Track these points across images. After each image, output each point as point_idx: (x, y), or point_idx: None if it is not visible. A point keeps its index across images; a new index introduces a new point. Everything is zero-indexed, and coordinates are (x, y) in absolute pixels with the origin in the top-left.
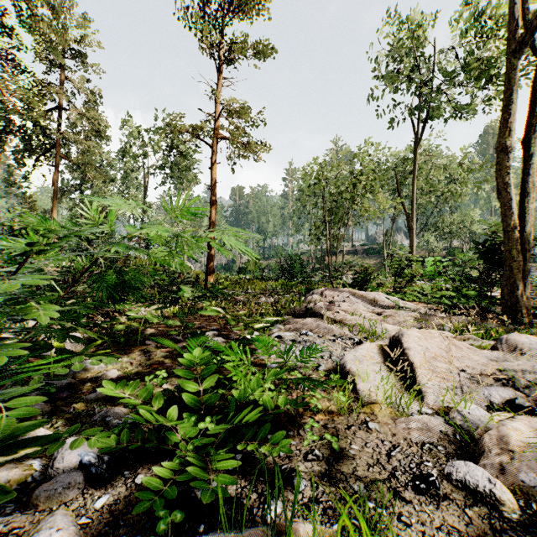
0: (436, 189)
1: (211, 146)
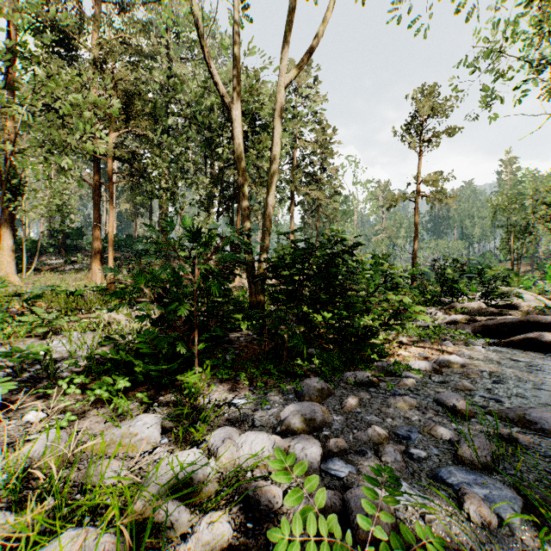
0: None
1: (414, 202)
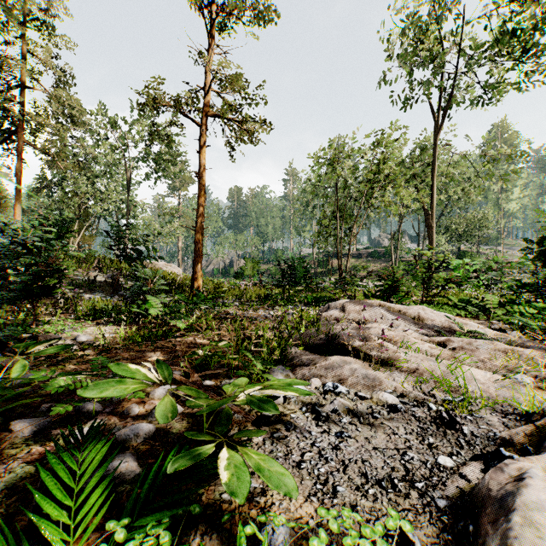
0: (456, 183)
1: (199, 125)
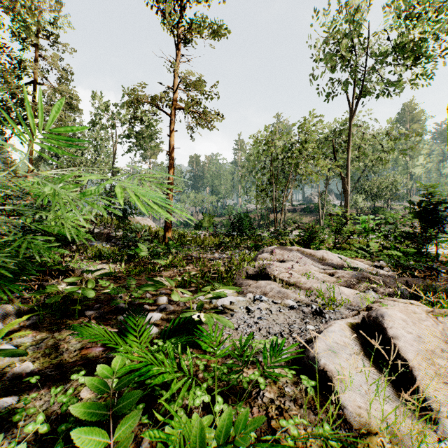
0: (367, 156)
1: (169, 115)
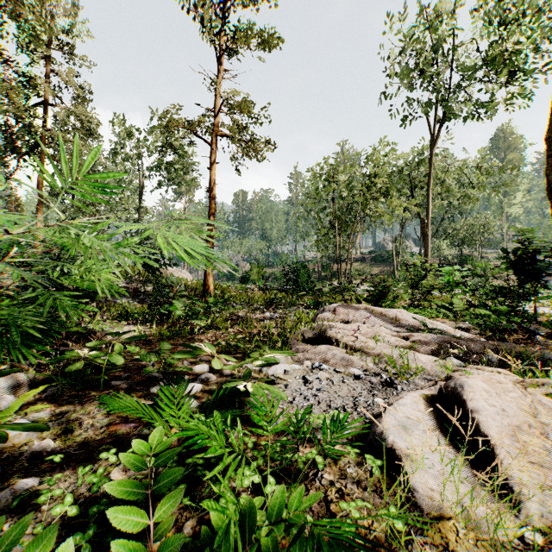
0: (452, 193)
1: (210, 144)
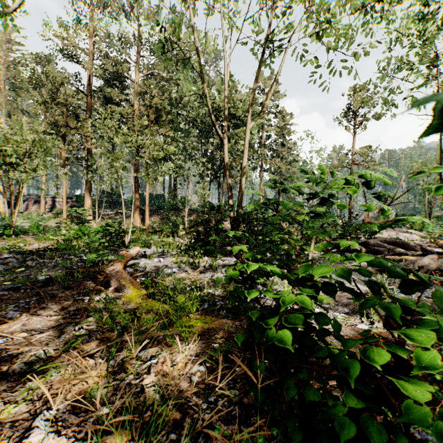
0: None
1: (350, 168)
